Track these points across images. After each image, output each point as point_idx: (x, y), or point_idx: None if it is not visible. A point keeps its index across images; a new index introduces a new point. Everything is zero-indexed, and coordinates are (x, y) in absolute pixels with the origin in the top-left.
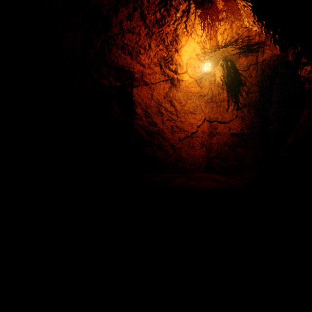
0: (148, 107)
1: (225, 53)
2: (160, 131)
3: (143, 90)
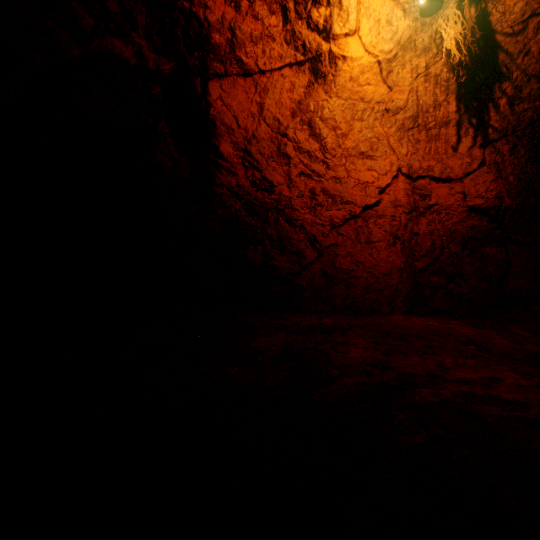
0: (251, 141)
1: None
2: (283, 203)
3: (236, 92)
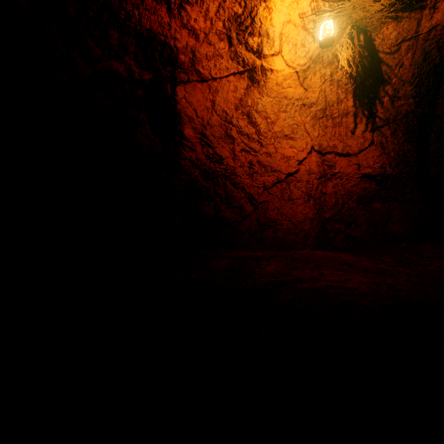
0: (206, 127)
1: (357, 13)
2: (229, 171)
3: (196, 93)
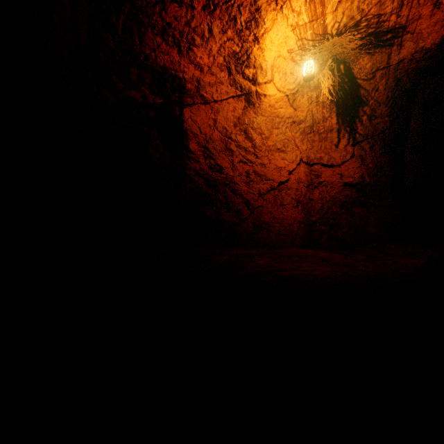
0: (209, 142)
1: (337, 49)
2: (229, 180)
3: (200, 113)
